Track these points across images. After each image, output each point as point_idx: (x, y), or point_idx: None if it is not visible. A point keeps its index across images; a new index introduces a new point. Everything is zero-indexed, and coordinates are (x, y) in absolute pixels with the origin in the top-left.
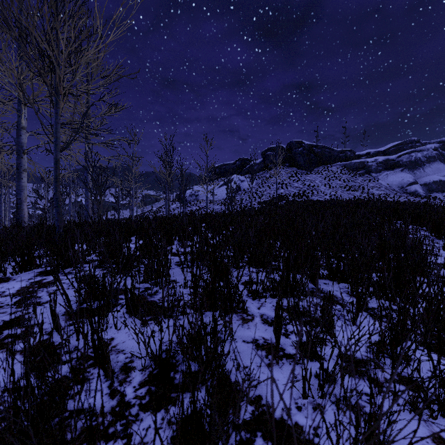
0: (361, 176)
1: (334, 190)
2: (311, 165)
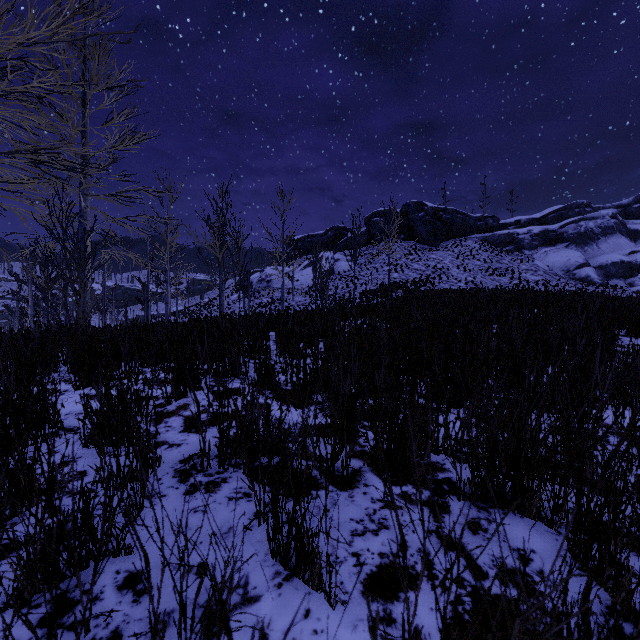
0: (509, 255)
1: (472, 274)
2: (436, 238)
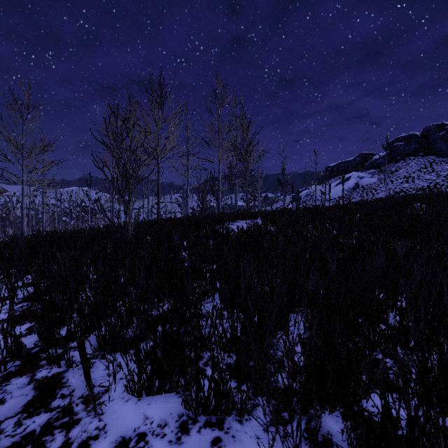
0: None
1: None
2: None
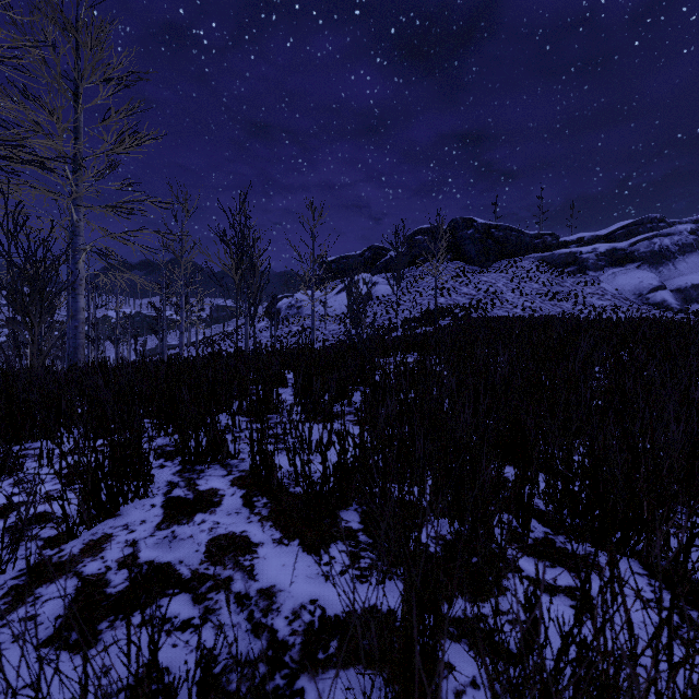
0: (572, 277)
1: (529, 299)
2: (487, 258)
